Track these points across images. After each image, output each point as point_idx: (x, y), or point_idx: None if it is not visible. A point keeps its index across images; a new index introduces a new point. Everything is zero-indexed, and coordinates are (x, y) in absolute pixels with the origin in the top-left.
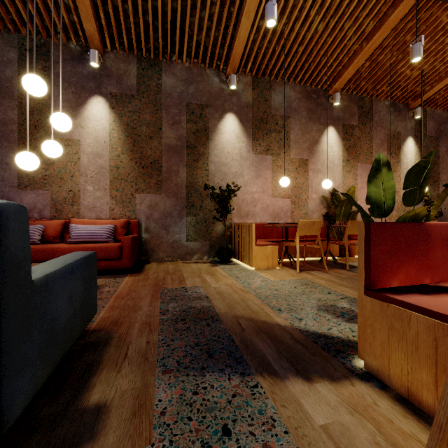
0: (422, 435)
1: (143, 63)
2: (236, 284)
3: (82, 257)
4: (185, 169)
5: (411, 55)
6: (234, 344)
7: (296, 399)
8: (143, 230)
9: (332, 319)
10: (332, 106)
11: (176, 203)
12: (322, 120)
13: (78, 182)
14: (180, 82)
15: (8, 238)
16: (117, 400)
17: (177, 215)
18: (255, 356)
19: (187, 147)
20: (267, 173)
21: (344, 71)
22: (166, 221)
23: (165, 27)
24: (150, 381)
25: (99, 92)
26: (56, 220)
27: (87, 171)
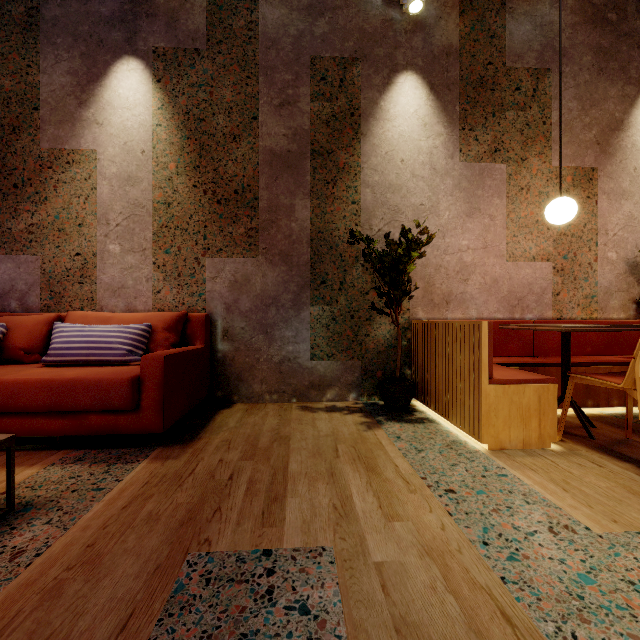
0: None
1: None
2: (460, 549)
3: None
4: (308, 203)
5: None
6: None
7: None
8: (218, 335)
9: None
10: None
11: (288, 276)
12: (632, 71)
13: (91, 236)
14: (296, 13)
15: None
16: None
17: (290, 303)
18: None
19: (313, 153)
20: (493, 204)
21: None
22: (266, 316)
23: None
24: None
25: (131, 50)
26: (37, 315)
27: (108, 213)
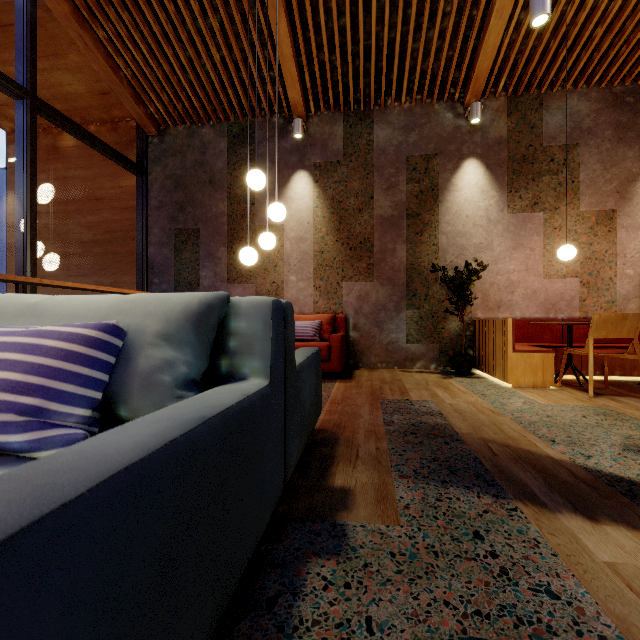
0: None
1: (350, 119)
2: (481, 403)
3: (313, 352)
4: (404, 246)
5: None
6: (482, 466)
7: (571, 532)
8: (350, 327)
9: None
10: None
11: (392, 292)
12: None
13: (281, 272)
14: (397, 131)
15: (288, 329)
16: (360, 488)
17: (393, 308)
18: (513, 483)
19: (407, 216)
20: (533, 240)
21: None
22: (379, 316)
23: (379, 67)
24: (388, 481)
25: (302, 166)
26: None
27: (290, 259)
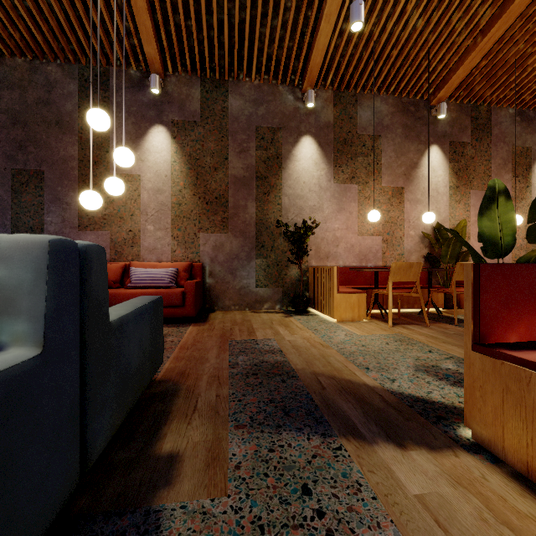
0: None
1: (207, 85)
2: (314, 338)
3: (150, 301)
4: (254, 204)
5: None
6: (313, 402)
7: (386, 465)
8: (207, 274)
9: (433, 382)
10: (435, 119)
11: (244, 243)
12: (422, 137)
13: (138, 221)
14: (248, 103)
15: (92, 278)
16: (190, 451)
17: (245, 258)
18: (338, 417)
19: (257, 178)
20: (351, 206)
21: (452, 75)
22: (232, 264)
23: (232, 42)
24: (223, 435)
25: (159, 121)
26: (116, 263)
27: (147, 209)
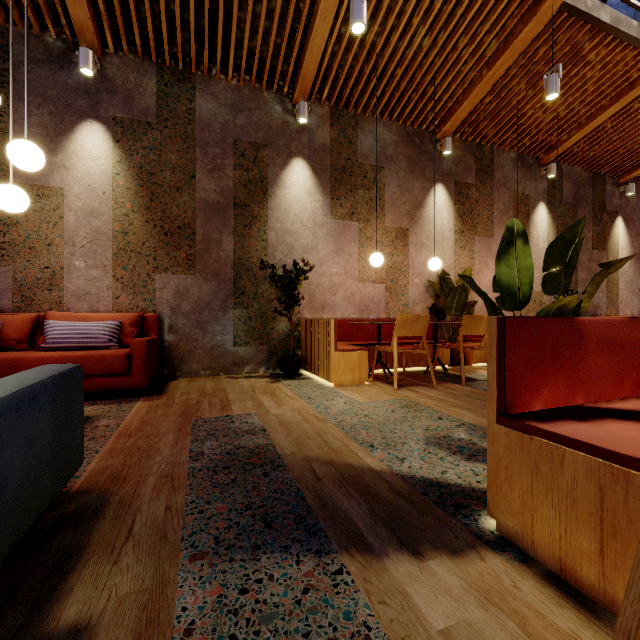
0: (585, 633)
1: (165, 75)
2: (307, 409)
3: (54, 374)
4: (232, 238)
5: (546, 90)
6: (305, 503)
7: (401, 588)
8: (165, 329)
9: (447, 457)
10: (441, 155)
11: (218, 288)
12: (427, 174)
13: (59, 254)
14: (223, 108)
15: None
16: (110, 615)
17: (219, 307)
18: (338, 522)
19: (235, 205)
20: (351, 246)
21: (458, 108)
22: (202, 316)
23: (200, 23)
24: (169, 576)
25: (94, 115)
26: (21, 314)
27: (74, 237)
